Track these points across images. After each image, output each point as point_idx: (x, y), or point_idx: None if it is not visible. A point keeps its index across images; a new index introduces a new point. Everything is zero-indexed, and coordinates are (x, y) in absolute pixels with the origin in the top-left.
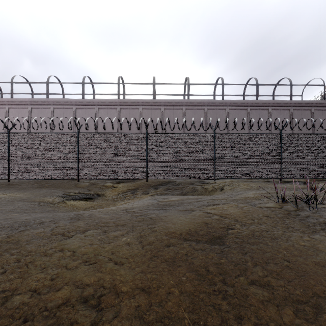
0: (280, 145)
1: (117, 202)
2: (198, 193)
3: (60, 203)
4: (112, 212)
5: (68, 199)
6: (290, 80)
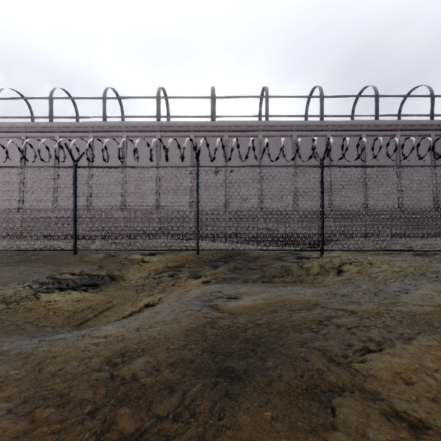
0: None
1: (142, 295)
2: (295, 278)
3: (26, 300)
4: (70, 372)
5: (49, 290)
6: (430, 88)
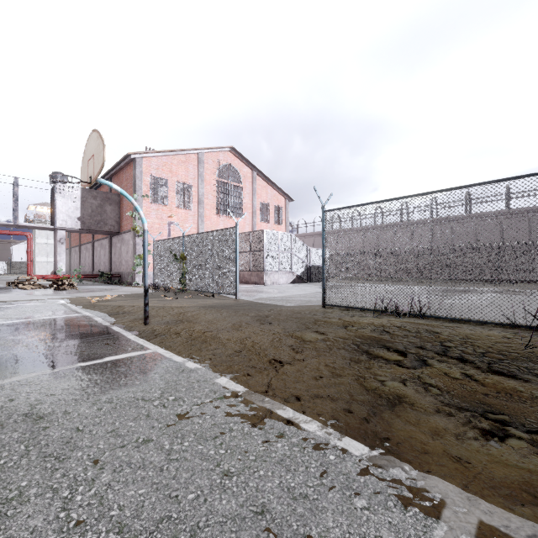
0: None
1: None
2: None
3: None
4: None
5: None
6: None
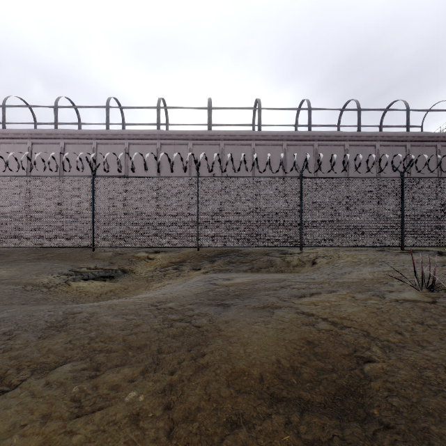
0: (401, 196)
1: (152, 284)
2: (277, 269)
3: (61, 286)
4: (131, 308)
5: (75, 279)
6: (406, 103)
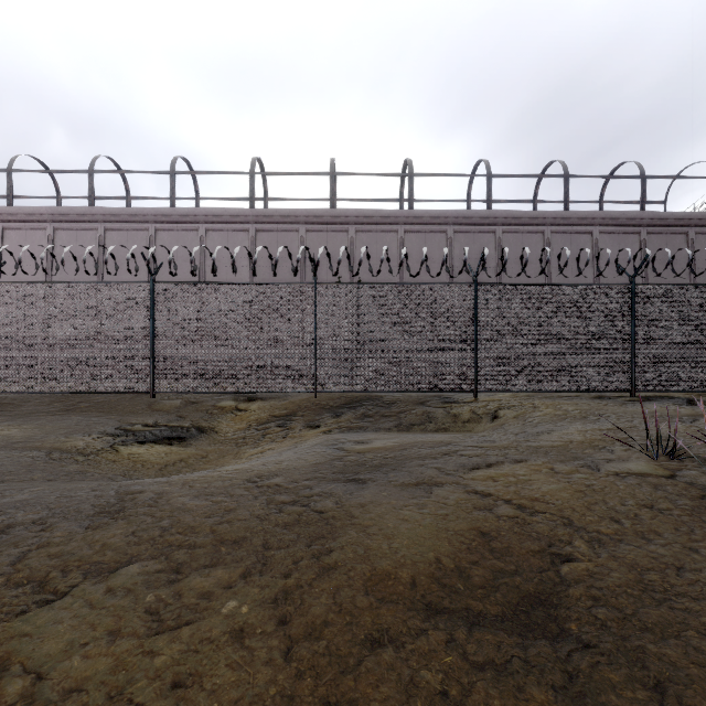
0: (630, 313)
1: (245, 449)
2: (439, 426)
3: (104, 452)
4: (218, 486)
5: (126, 442)
6: (640, 166)
